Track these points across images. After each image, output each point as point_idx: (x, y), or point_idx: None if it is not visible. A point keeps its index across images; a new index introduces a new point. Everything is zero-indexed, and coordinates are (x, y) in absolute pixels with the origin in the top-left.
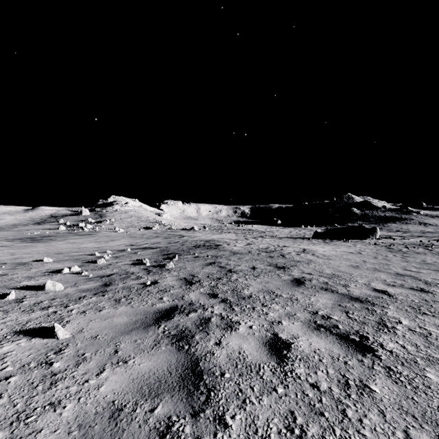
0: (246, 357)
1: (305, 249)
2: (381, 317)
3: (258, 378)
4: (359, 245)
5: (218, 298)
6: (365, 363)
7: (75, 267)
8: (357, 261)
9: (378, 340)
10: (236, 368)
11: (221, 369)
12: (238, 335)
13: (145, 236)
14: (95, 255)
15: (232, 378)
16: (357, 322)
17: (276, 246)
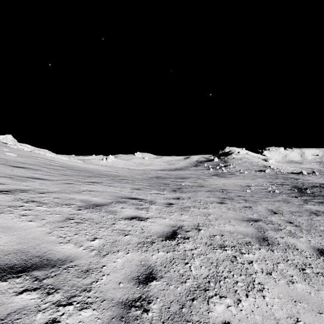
0: None
1: None
2: None
3: None
4: None
5: None
6: None
7: (270, 188)
8: None
9: None
10: None
11: None
12: None
13: (267, 177)
14: (264, 185)
15: None
16: None
17: None
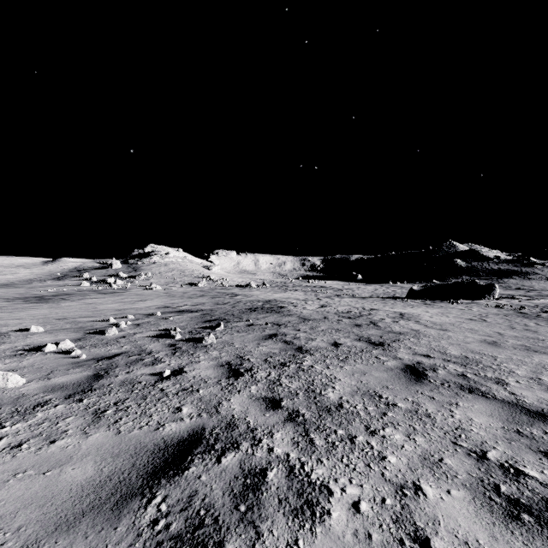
0: None
1: (402, 313)
2: None
3: None
4: (475, 309)
5: (282, 411)
6: None
7: (65, 342)
8: (488, 334)
9: None
10: None
11: None
12: (331, 543)
13: (186, 294)
14: (109, 322)
15: None
16: None
17: (361, 309)
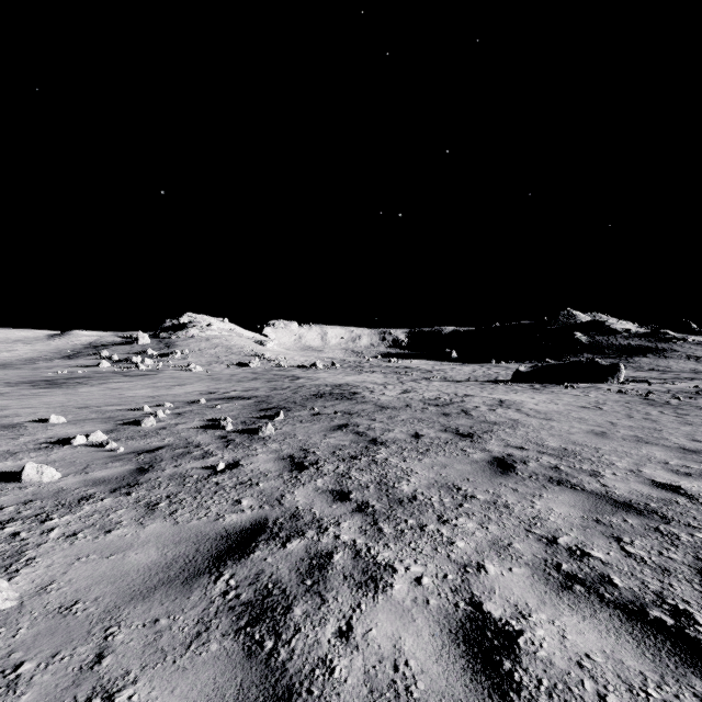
0: (412, 684)
1: (503, 400)
2: (695, 553)
3: None
4: (593, 394)
5: (350, 502)
6: None
7: (97, 434)
8: (599, 423)
9: None
10: None
11: None
12: (391, 606)
13: (235, 377)
14: (143, 410)
15: None
16: (650, 568)
17: (453, 395)
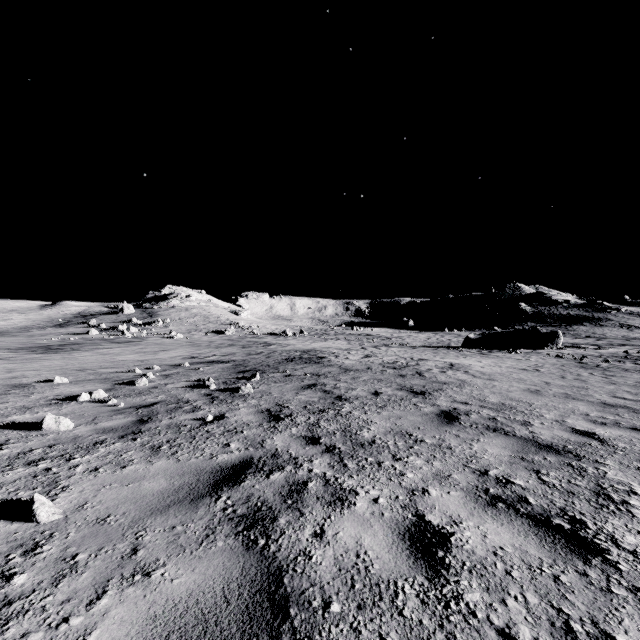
0: (370, 565)
1: (453, 364)
2: (597, 481)
3: (394, 614)
4: (533, 358)
5: (320, 445)
6: (594, 579)
7: (98, 392)
8: (535, 383)
9: (605, 528)
10: (353, 589)
11: (323, 592)
12: (354, 517)
13: (213, 344)
14: (135, 373)
15: (345, 614)
16: (559, 492)
17: (409, 359)
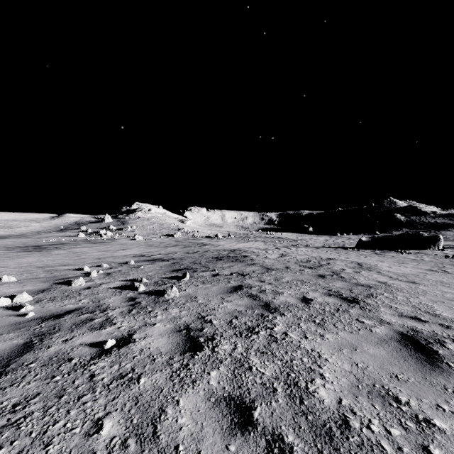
0: None
1: (360, 263)
2: None
3: None
4: (427, 258)
5: (255, 435)
6: None
7: (22, 296)
8: None
9: None
10: None
11: None
12: None
13: (163, 244)
14: (83, 270)
15: None
16: None
17: (319, 259)
